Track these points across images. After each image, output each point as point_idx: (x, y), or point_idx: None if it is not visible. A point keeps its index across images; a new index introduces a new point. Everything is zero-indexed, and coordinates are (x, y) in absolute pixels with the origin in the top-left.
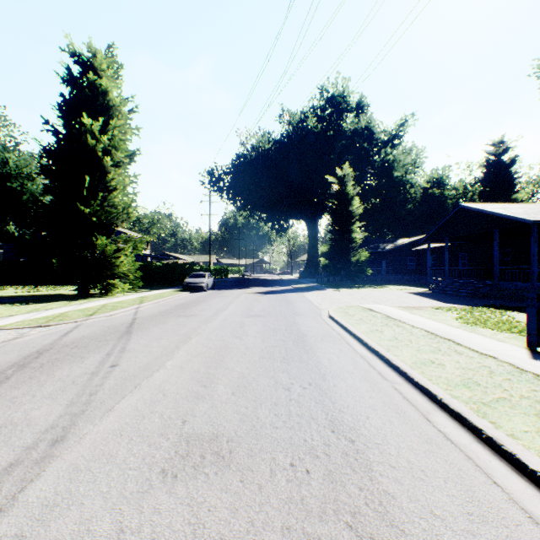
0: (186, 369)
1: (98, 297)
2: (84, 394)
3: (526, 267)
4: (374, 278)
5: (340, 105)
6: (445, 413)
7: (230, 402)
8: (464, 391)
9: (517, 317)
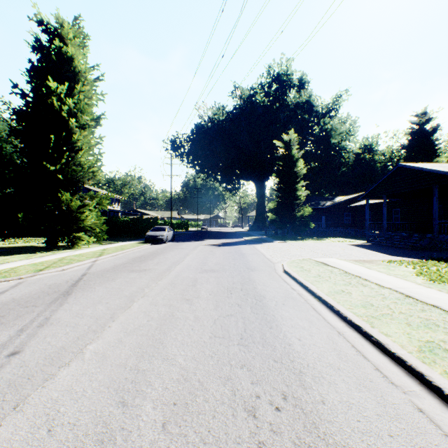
0: (109, 360)
1: (64, 249)
2: None
3: None
4: (315, 231)
5: (284, 82)
6: None
7: None
8: None
9: None
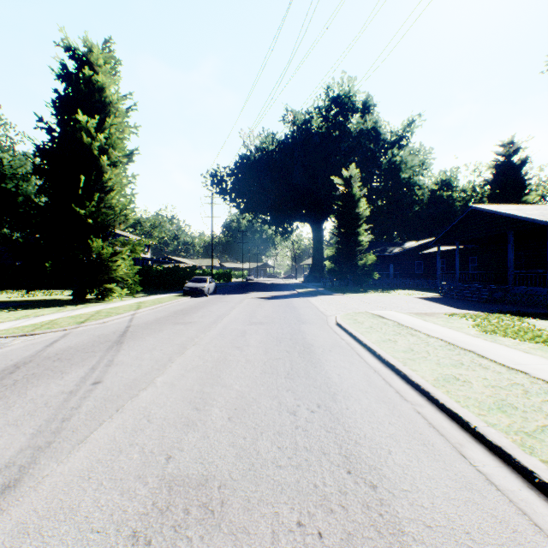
0: (178, 386)
1: (94, 302)
2: (55, 420)
3: (542, 271)
4: (381, 282)
5: (346, 105)
6: (482, 445)
7: (226, 431)
8: (501, 417)
9: (537, 325)
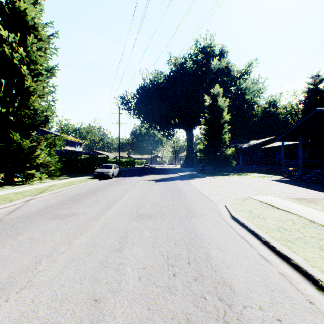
0: None
1: (16, 185)
2: None
3: None
4: (235, 167)
5: (208, 52)
6: None
7: None
8: None
9: None
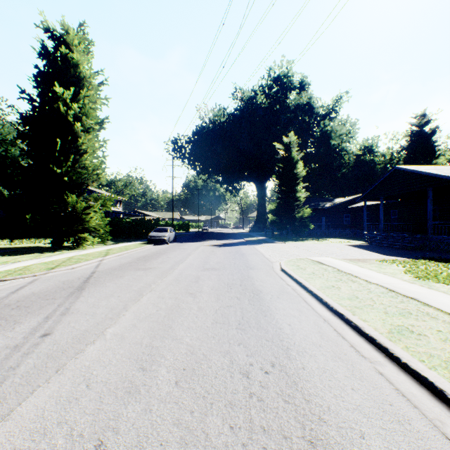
0: (127, 339)
1: (69, 249)
2: None
3: None
4: (315, 231)
5: (285, 84)
6: None
7: (171, 402)
8: None
9: None
